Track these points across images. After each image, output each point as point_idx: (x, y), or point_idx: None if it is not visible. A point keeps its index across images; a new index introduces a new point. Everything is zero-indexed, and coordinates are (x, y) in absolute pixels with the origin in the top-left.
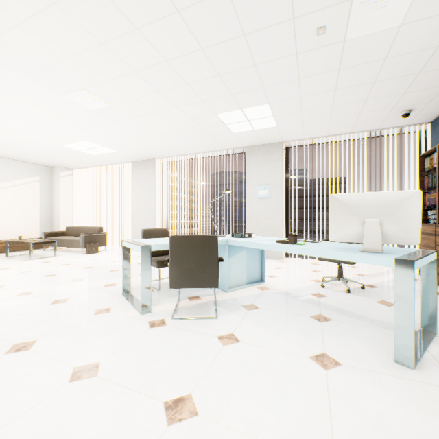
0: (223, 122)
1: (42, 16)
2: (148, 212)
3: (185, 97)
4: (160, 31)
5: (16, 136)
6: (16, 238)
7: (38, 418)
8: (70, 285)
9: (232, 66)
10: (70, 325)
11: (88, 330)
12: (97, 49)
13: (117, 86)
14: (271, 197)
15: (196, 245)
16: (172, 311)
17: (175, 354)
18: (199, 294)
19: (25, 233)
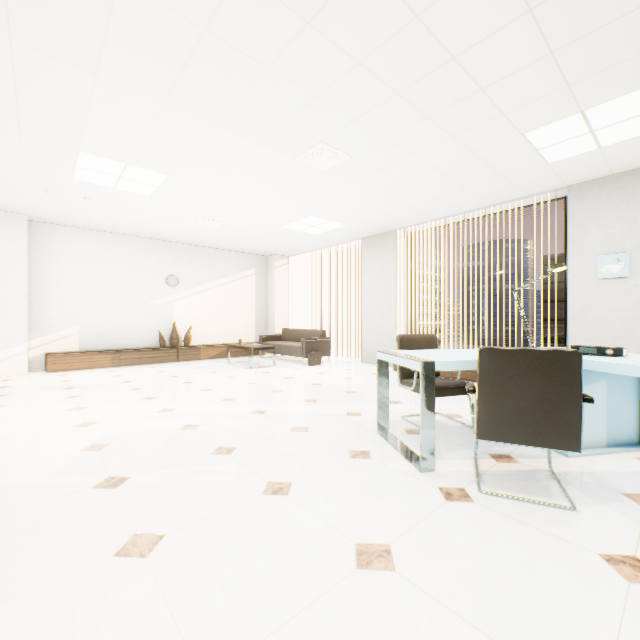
0: (534, 146)
1: (291, 50)
2: (385, 310)
3: (471, 115)
4: (454, 6)
5: (238, 222)
6: (234, 341)
7: (336, 621)
8: (303, 406)
9: (587, 24)
10: (325, 468)
11: (351, 483)
12: (350, 75)
13: (365, 126)
14: (632, 277)
15: (531, 367)
16: (471, 475)
17: (521, 570)
18: (509, 452)
19: (241, 336)
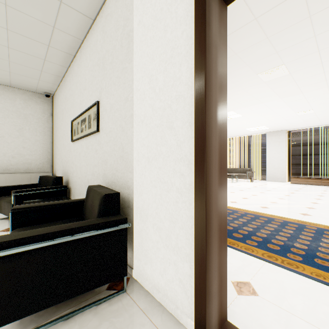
0: None
1: None
2: (279, 160)
3: None
4: None
5: (232, 127)
6: None
7: None
8: (300, 192)
9: None
10: None
11: None
12: None
13: None
14: None
15: None
16: None
17: None
18: None
19: None
